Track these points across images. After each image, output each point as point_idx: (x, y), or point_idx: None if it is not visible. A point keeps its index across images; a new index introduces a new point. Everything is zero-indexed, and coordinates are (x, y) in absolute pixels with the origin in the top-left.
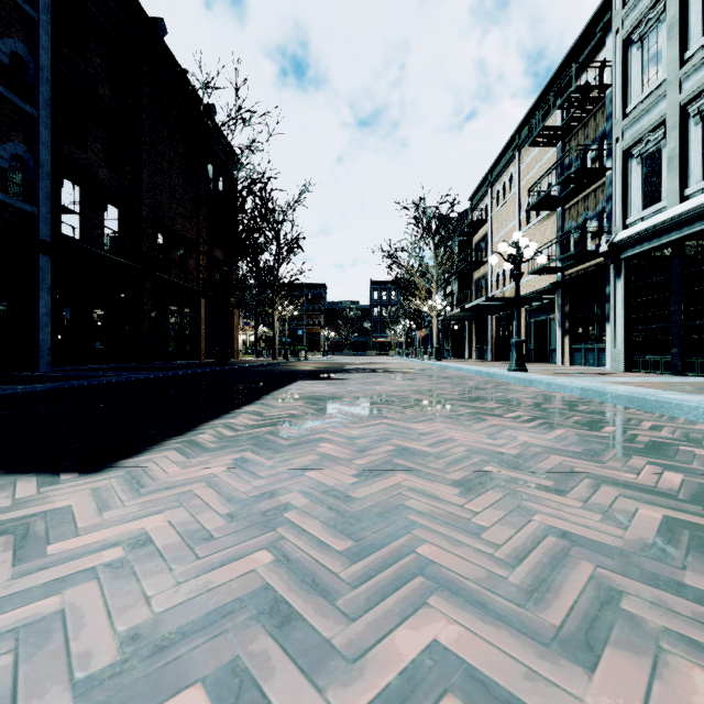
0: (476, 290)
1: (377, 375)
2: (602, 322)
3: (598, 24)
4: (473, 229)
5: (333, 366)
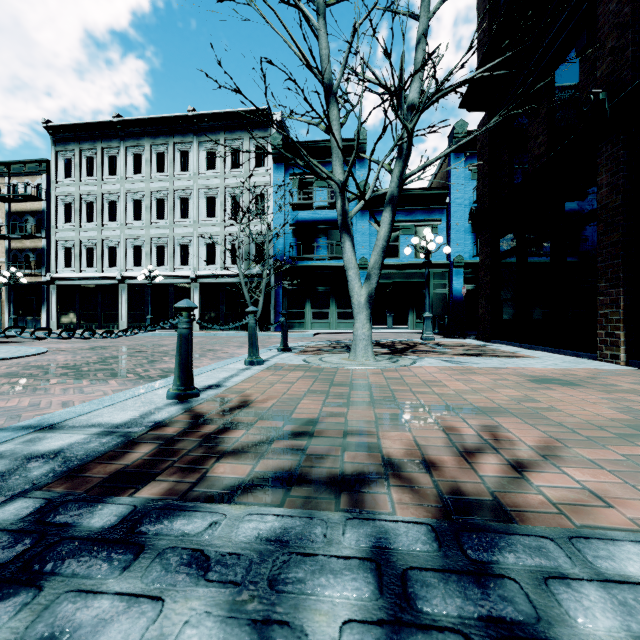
0: None
1: None
2: (38, 308)
3: (37, 163)
4: None
5: None
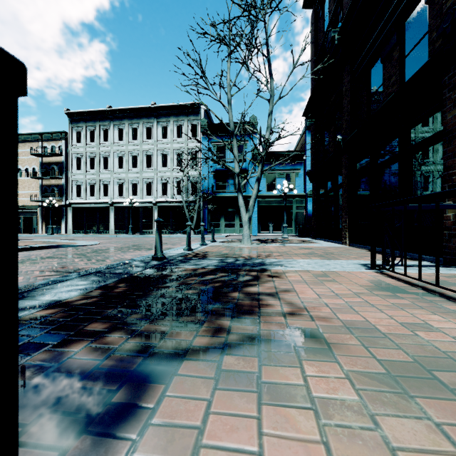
0: None
1: None
2: (59, 220)
3: (59, 133)
4: None
5: None
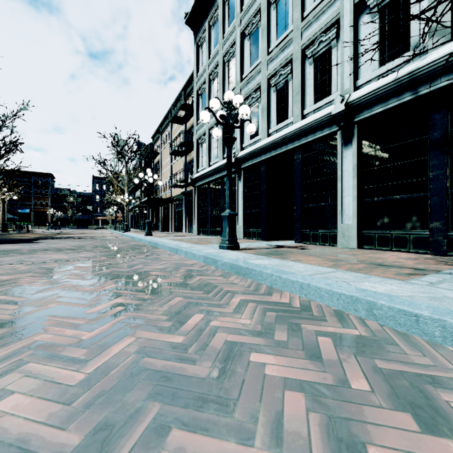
0: (156, 191)
1: (68, 240)
2: None
3: None
4: (153, 156)
5: (45, 236)
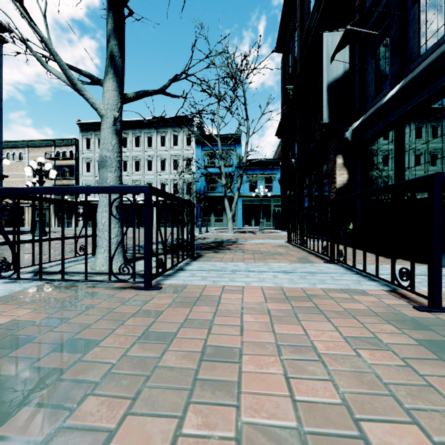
0: None
1: None
2: (70, 216)
3: (70, 140)
4: None
5: None
